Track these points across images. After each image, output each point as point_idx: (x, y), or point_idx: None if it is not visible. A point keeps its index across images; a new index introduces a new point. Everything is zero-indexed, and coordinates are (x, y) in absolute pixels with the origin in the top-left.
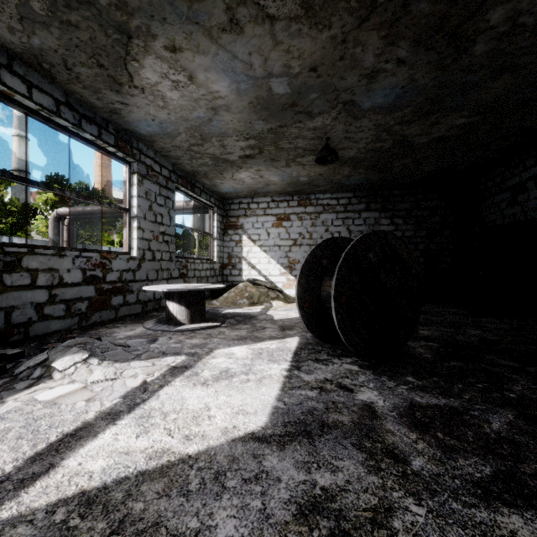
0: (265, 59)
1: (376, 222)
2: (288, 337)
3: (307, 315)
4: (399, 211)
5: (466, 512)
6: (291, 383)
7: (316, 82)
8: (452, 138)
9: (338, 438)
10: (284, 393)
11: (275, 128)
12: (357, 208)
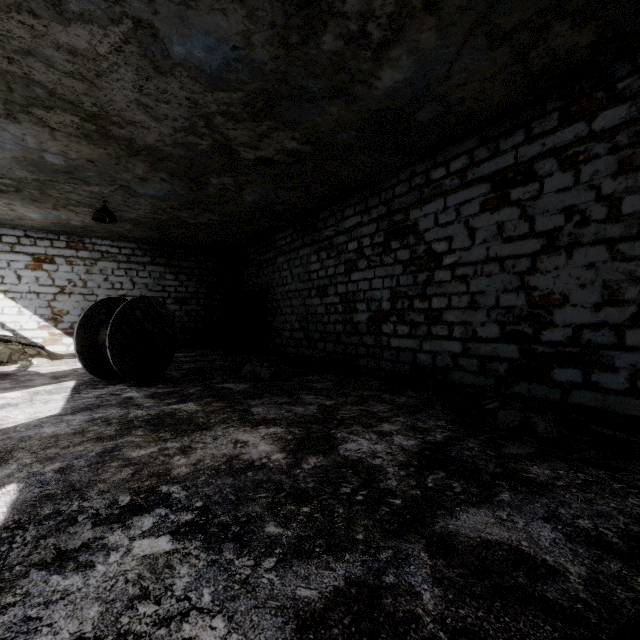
0: (41, 142)
1: (162, 277)
2: (64, 382)
3: (85, 358)
4: (184, 269)
5: (159, 408)
6: (74, 399)
7: (94, 168)
8: (214, 225)
9: (108, 407)
10: (69, 403)
11: (44, 180)
12: (141, 260)
